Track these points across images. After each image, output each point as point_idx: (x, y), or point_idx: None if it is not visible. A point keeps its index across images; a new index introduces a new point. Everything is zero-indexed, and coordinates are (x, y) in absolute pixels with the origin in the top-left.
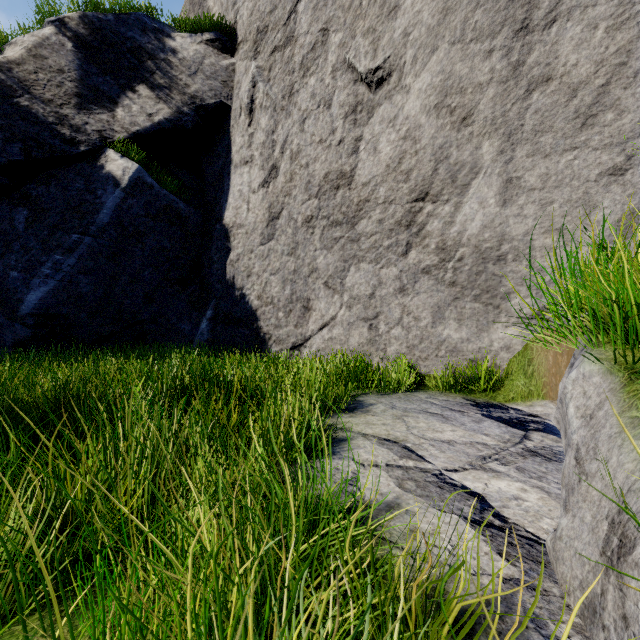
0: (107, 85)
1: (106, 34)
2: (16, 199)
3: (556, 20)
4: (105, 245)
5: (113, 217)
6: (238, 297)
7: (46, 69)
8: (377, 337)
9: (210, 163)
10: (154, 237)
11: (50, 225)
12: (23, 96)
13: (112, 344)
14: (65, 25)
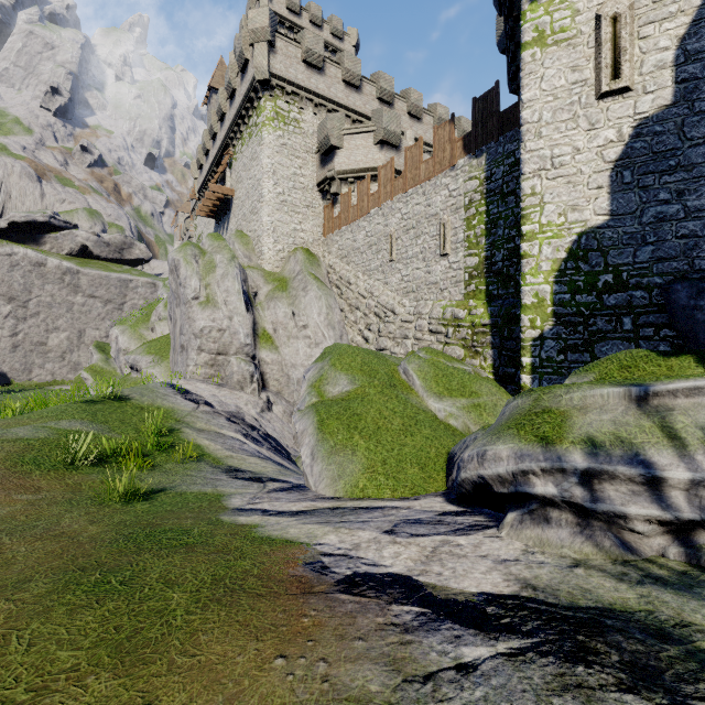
0: None
1: None
2: None
3: (85, 337)
4: None
5: None
6: None
7: None
8: (54, 377)
9: None
10: None
11: None
12: None
13: None
14: None
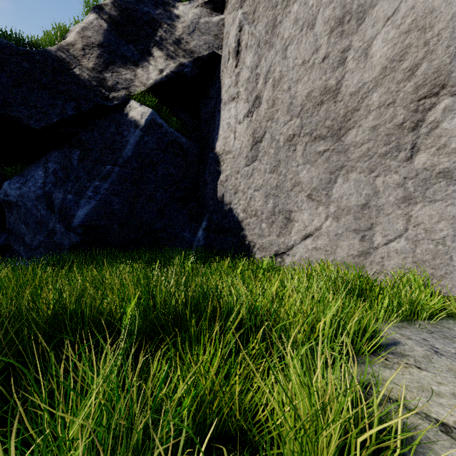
0: (131, 52)
1: (129, 13)
2: (73, 143)
3: None
4: (129, 173)
5: (134, 151)
6: (227, 211)
7: (90, 46)
8: (371, 249)
9: (205, 105)
10: (164, 166)
11: (93, 160)
12: (76, 68)
13: (135, 247)
14: (102, 11)
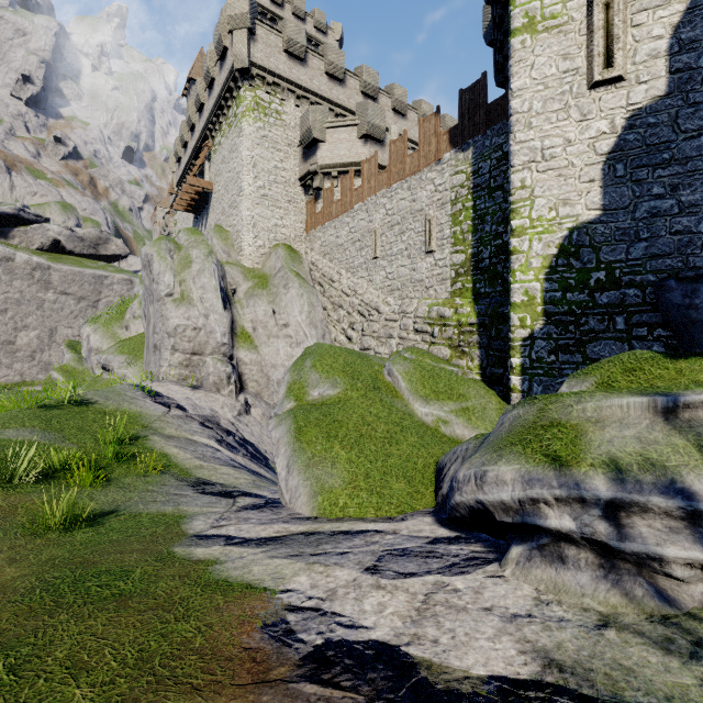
0: None
1: None
2: None
3: (56, 335)
4: None
5: None
6: None
7: None
8: (23, 378)
9: None
10: None
11: None
12: None
13: None
14: None
